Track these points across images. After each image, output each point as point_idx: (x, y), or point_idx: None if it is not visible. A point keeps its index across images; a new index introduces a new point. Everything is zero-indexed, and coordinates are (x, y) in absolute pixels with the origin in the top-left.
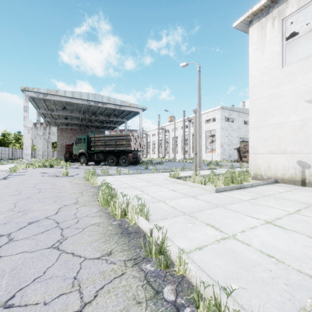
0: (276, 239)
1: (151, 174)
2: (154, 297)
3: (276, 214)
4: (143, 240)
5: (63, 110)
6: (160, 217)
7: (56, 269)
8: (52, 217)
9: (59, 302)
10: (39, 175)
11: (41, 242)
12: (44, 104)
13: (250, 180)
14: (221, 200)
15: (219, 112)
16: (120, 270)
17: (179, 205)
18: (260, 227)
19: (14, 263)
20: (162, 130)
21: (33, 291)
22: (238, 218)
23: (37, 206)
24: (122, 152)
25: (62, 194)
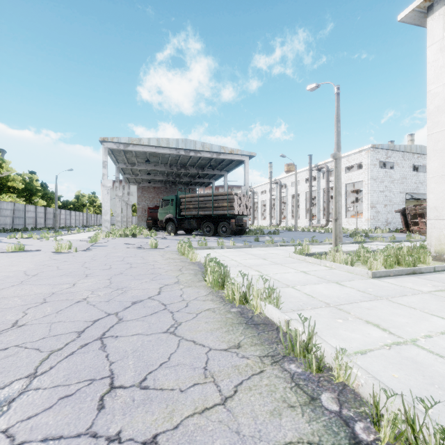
0: None
1: (266, 249)
2: (310, 403)
3: None
4: (276, 334)
5: (145, 163)
6: (294, 307)
7: (180, 357)
8: (156, 297)
9: (196, 391)
10: (123, 247)
11: (154, 325)
12: (124, 157)
13: (429, 261)
14: (383, 290)
15: (369, 154)
16: (257, 367)
17: (318, 293)
18: None
19: (133, 345)
20: (276, 185)
21: (164, 376)
22: (417, 317)
23: (134, 284)
24: (221, 217)
25: (158, 271)
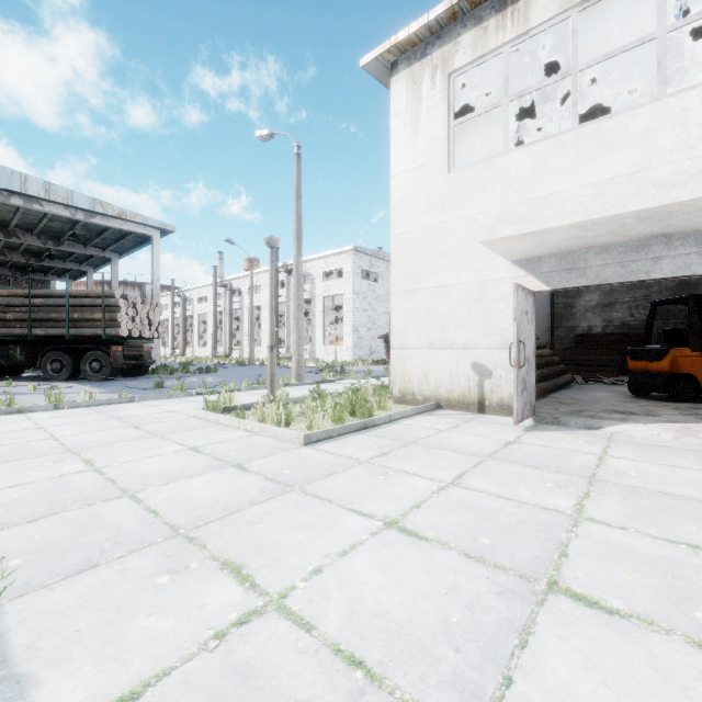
0: (392, 580)
1: (164, 403)
2: None
3: (416, 493)
4: None
5: None
6: (73, 565)
7: None
8: None
9: None
10: None
11: None
12: None
13: (391, 406)
14: (307, 468)
15: (351, 258)
16: None
17: (178, 501)
18: (366, 546)
19: None
20: (225, 289)
21: None
22: (324, 523)
23: None
24: (90, 341)
25: None
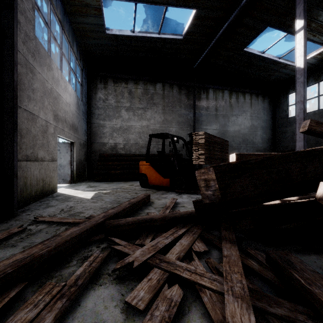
0: None
1: None
2: None
3: None
4: None
5: None
6: None
7: None
8: None
9: None
10: None
11: None
12: None
13: None
14: None
15: None
16: None
17: None
18: None
19: None
20: None
21: None
22: None
23: None
24: None
25: None
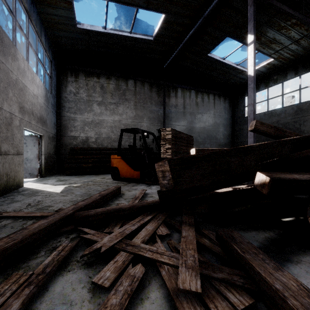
0: None
1: None
2: None
3: None
4: None
5: None
6: None
7: None
8: None
9: None
10: None
11: None
12: None
13: None
14: None
15: None
16: None
17: None
18: None
19: None
20: None
21: None
22: None
23: None
24: None
25: None
